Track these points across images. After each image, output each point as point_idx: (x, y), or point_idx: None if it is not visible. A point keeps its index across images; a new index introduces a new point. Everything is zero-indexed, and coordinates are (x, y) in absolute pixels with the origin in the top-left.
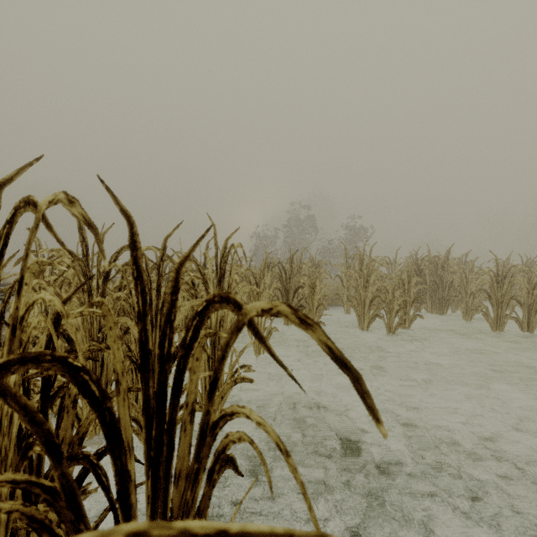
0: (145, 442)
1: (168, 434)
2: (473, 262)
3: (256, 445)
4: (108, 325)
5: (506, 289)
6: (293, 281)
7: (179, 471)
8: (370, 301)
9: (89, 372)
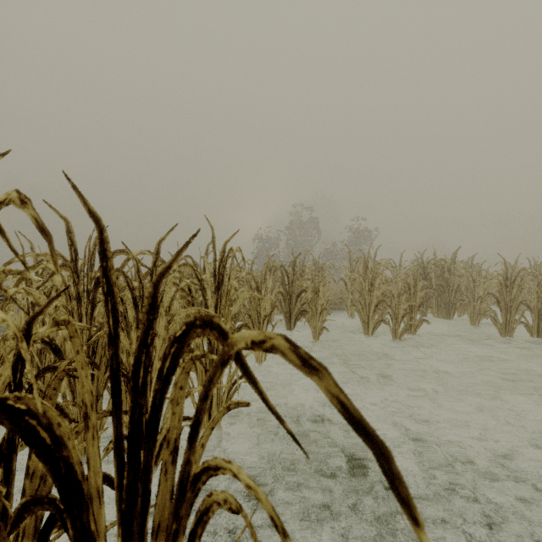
0: (117, 489)
1: (142, 482)
2: (481, 265)
3: (245, 514)
4: (75, 349)
5: (515, 294)
6: (295, 285)
7: (159, 523)
8: (375, 306)
9: (37, 416)
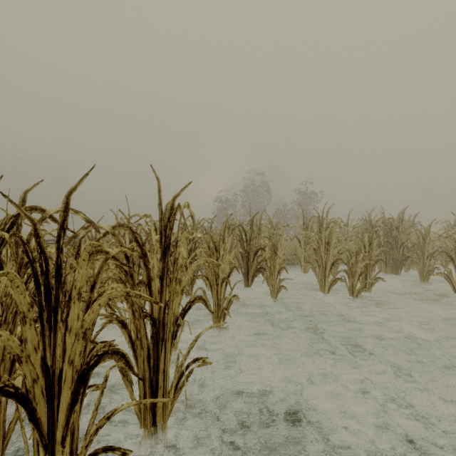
0: None
1: None
2: (430, 224)
3: None
4: None
5: None
6: (253, 243)
7: None
8: (331, 264)
9: None
